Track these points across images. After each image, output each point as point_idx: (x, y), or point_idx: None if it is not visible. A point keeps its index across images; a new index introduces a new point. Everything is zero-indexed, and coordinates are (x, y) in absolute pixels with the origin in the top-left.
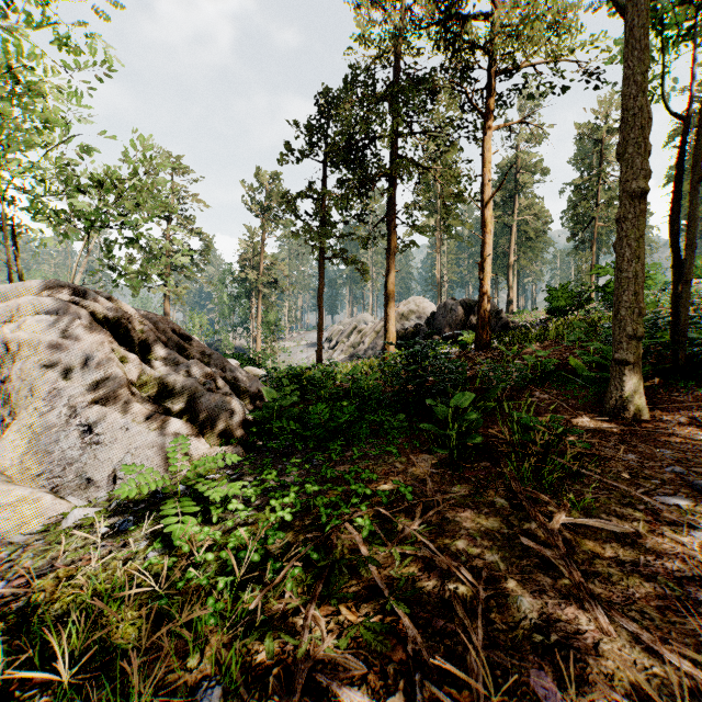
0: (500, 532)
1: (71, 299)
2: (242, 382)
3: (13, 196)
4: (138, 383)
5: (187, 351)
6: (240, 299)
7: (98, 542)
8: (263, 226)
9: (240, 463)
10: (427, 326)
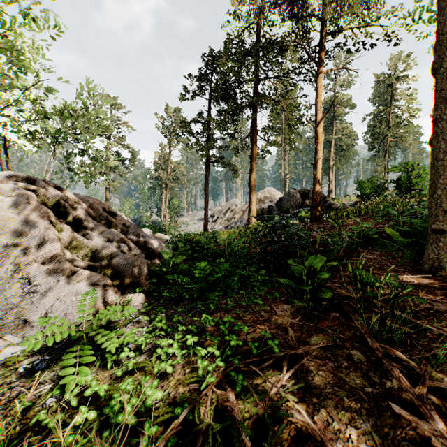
0: (365, 391)
1: (24, 186)
2: (151, 244)
3: (5, 122)
4: (71, 246)
5: (112, 223)
6: (155, 190)
7: (14, 381)
8: (170, 142)
9: (142, 307)
10: (276, 207)
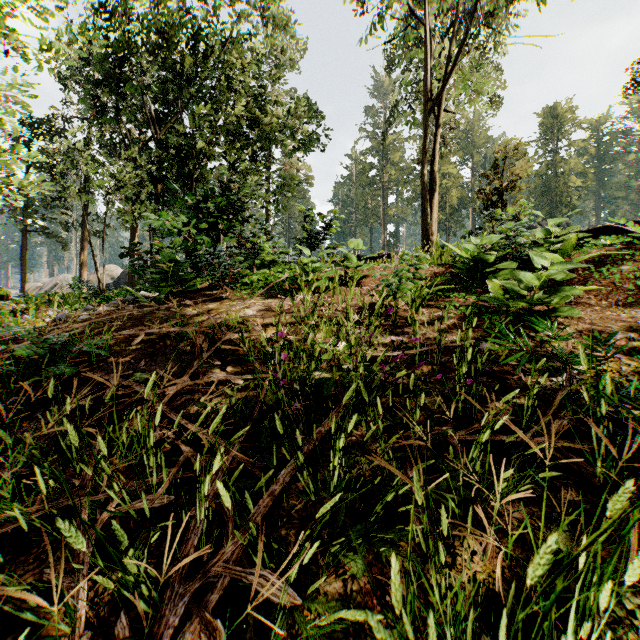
0: None
1: None
2: None
3: None
4: None
5: None
6: None
7: None
8: None
9: None
10: (114, 284)
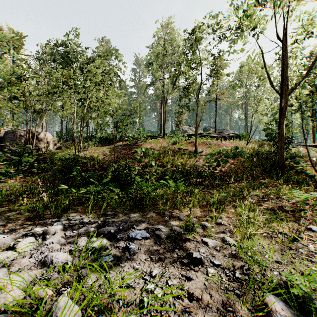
0: None
1: None
2: None
3: None
4: None
5: None
6: None
7: None
8: None
9: None
10: None
